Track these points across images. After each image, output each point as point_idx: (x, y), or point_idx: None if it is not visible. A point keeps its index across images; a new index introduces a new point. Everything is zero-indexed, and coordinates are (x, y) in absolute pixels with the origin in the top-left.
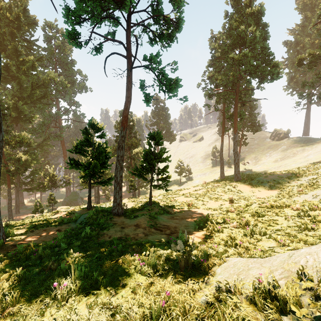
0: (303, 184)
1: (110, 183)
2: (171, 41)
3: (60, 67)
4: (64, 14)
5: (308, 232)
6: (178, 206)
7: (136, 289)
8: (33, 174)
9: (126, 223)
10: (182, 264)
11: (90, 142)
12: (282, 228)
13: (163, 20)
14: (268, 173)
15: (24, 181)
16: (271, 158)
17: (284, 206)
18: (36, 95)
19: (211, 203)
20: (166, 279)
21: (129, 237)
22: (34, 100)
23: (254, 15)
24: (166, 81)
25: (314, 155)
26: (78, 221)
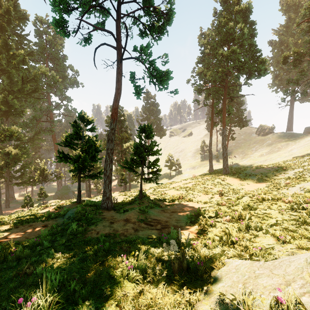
0: (289, 177)
1: (100, 177)
2: (162, 34)
3: (52, 62)
4: (51, 2)
5: (307, 227)
6: (169, 200)
7: (122, 302)
8: (24, 168)
9: (115, 218)
10: (175, 267)
11: (79, 135)
12: (278, 223)
13: (153, 12)
14: (255, 166)
15: (14, 175)
16: (256, 152)
17: (275, 199)
18: (27, 89)
19: (201, 196)
20: (158, 286)
21: (117, 233)
22: (25, 94)
23: (242, 13)
24: (157, 73)
25: (298, 149)
26: (66, 216)
